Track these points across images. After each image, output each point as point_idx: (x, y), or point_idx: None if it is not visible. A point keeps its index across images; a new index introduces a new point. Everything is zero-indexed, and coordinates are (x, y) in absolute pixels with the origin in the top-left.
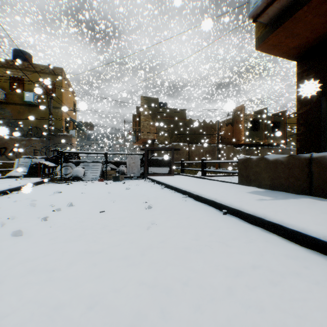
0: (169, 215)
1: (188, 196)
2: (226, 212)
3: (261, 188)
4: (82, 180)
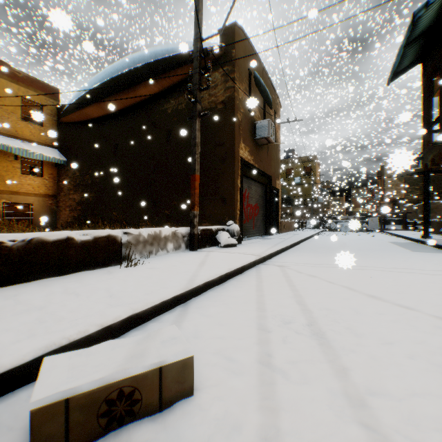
0: (378, 236)
1: (393, 235)
2: (398, 236)
3: (434, 233)
4: (340, 231)
